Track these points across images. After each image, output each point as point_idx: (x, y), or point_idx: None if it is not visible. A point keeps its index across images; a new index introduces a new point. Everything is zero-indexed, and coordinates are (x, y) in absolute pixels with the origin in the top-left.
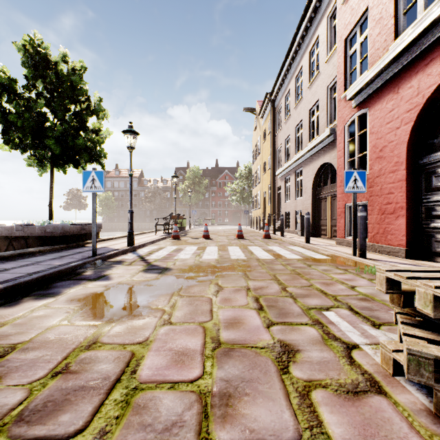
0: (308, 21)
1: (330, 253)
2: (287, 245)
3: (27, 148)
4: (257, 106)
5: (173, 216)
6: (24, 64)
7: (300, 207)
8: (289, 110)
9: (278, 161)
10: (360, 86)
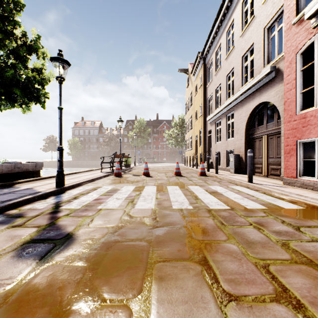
0: None
1: (294, 199)
2: (228, 183)
3: None
4: (189, 67)
5: (117, 155)
6: None
7: (232, 147)
8: (219, 63)
9: (208, 109)
10: None
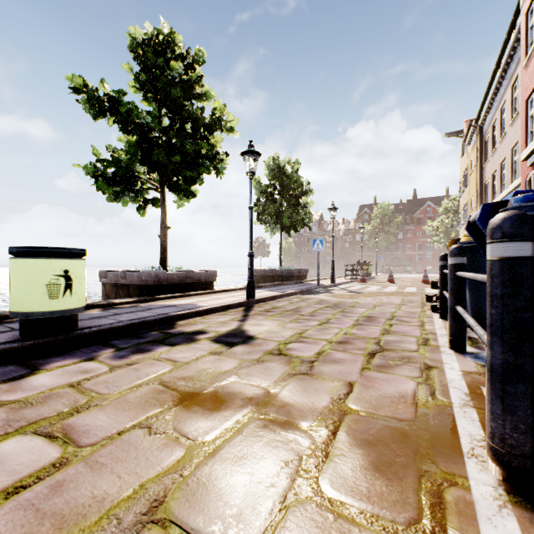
0: (507, 58)
1: None
2: None
3: (267, 222)
4: (464, 127)
5: (360, 263)
6: (269, 174)
7: None
8: (495, 142)
9: (486, 197)
10: (526, 153)
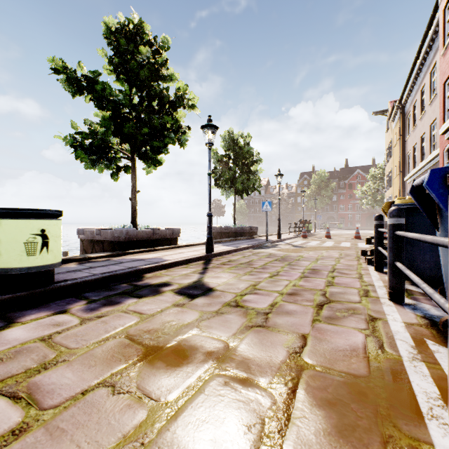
0: (427, 48)
1: None
2: None
3: (223, 187)
4: (388, 107)
5: (302, 221)
6: (225, 145)
7: None
8: (416, 119)
9: (408, 166)
10: (445, 128)
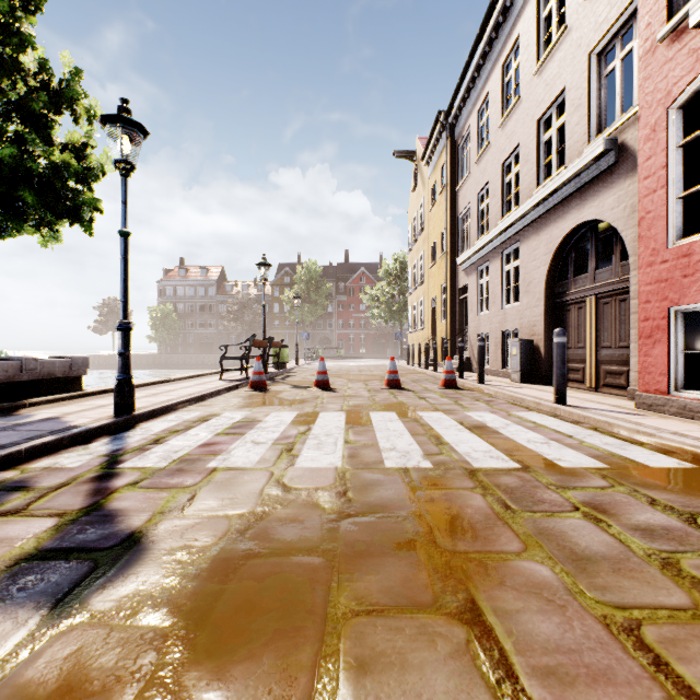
0: None
1: (669, 443)
2: (509, 406)
3: None
4: (418, 146)
5: (258, 341)
6: None
7: (515, 324)
8: (485, 135)
9: (461, 238)
10: None
